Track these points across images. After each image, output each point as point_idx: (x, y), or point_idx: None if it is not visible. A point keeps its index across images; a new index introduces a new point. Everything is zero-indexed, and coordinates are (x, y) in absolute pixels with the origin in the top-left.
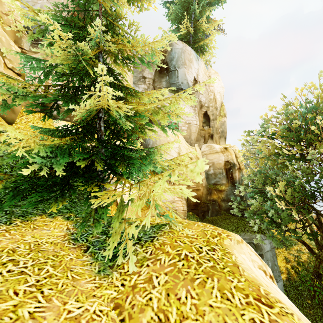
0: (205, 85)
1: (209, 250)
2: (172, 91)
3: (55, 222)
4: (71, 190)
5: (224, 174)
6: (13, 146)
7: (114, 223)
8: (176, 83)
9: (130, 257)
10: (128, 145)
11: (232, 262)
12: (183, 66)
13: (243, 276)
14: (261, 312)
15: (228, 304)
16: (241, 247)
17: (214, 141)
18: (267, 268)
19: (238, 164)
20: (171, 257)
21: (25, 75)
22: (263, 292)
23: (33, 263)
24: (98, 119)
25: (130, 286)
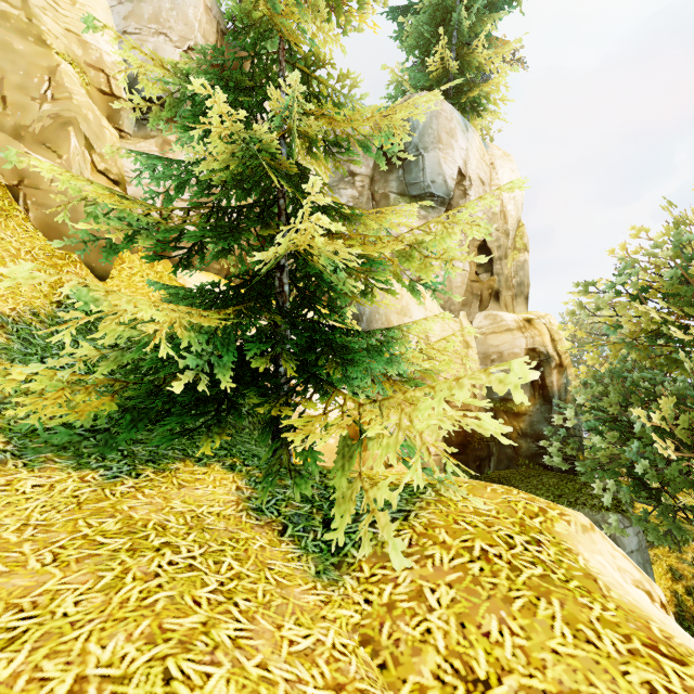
0: (481, 184)
1: (529, 542)
2: (412, 200)
3: (213, 475)
4: (234, 412)
5: None
6: (142, 330)
7: (336, 481)
8: (420, 182)
9: (392, 549)
10: (331, 319)
11: (582, 570)
12: (436, 146)
13: (609, 599)
14: (662, 671)
15: (591, 651)
16: (593, 539)
17: (501, 304)
18: (654, 586)
19: (557, 356)
20: (453, 553)
21: (126, 182)
22: (659, 634)
23: (201, 550)
24: (277, 270)
25: (383, 604)
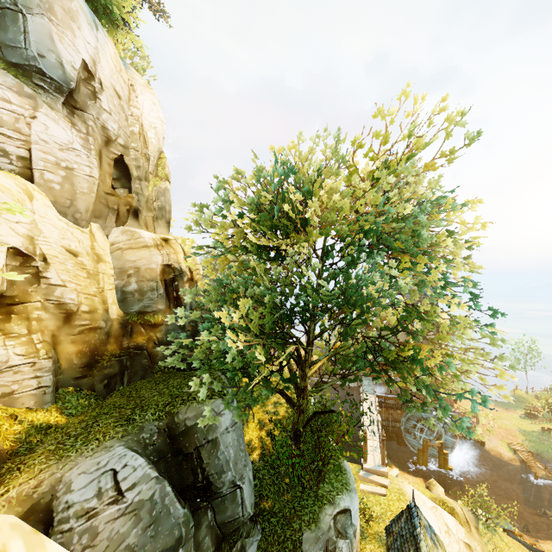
0: (117, 96)
1: None
2: (10, 68)
3: None
4: None
5: (162, 292)
6: None
7: None
8: (21, 47)
9: None
10: None
11: None
12: (46, 13)
13: None
14: None
15: None
16: None
17: (141, 223)
18: None
19: (189, 272)
20: None
21: None
22: None
23: None
24: None
25: None
